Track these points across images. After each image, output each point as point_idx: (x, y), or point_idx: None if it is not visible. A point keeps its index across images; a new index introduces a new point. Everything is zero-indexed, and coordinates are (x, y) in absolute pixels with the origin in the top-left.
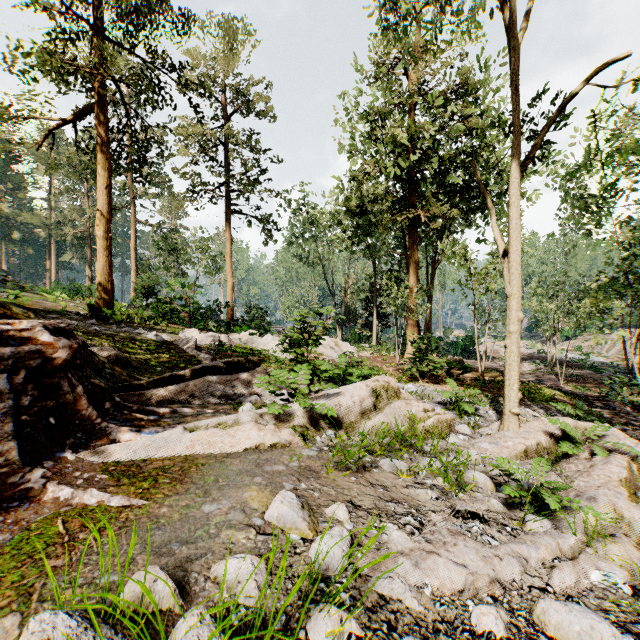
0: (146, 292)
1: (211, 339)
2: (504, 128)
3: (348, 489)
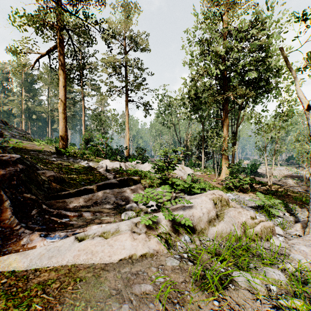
0: (86, 141)
1: (115, 165)
2: (306, 21)
3: None
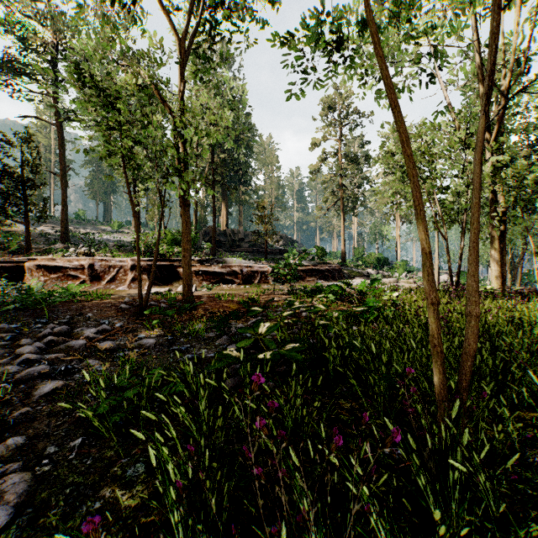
0: (357, 255)
1: (375, 272)
2: None
3: None
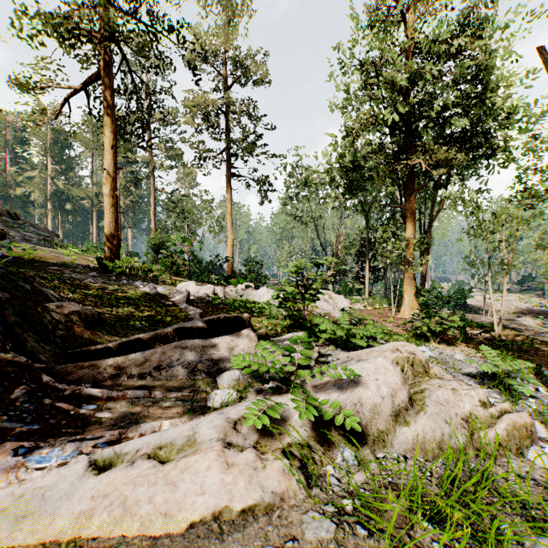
0: (156, 248)
1: (206, 292)
2: None
3: None
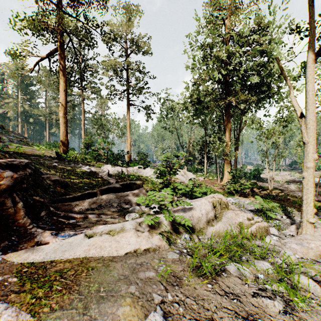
0: (87, 146)
1: (117, 170)
2: (300, 33)
3: (207, 300)
